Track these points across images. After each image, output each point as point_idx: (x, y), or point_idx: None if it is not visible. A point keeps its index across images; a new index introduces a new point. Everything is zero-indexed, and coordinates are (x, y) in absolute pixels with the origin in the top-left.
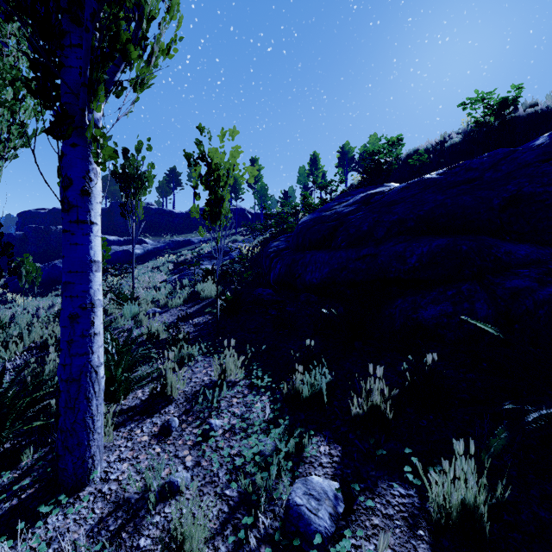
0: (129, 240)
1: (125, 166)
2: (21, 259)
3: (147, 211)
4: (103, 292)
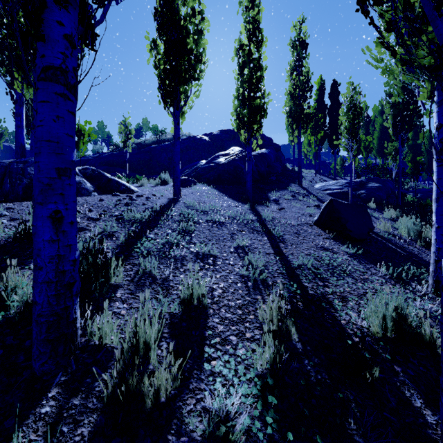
0: None
1: None
2: None
3: None
4: None
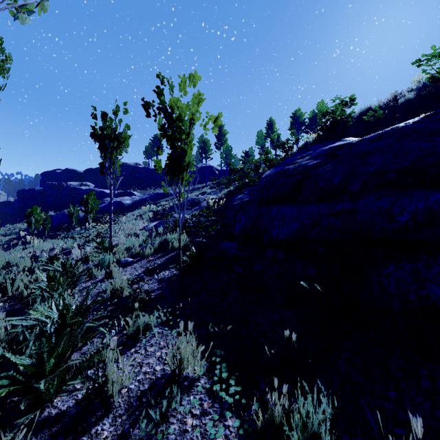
0: (122, 193)
1: (103, 127)
2: (31, 210)
3: (135, 170)
4: (94, 238)
